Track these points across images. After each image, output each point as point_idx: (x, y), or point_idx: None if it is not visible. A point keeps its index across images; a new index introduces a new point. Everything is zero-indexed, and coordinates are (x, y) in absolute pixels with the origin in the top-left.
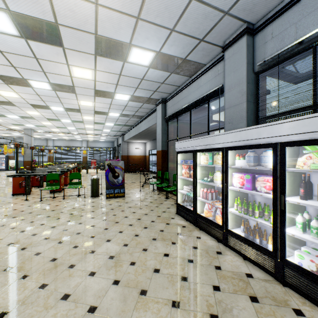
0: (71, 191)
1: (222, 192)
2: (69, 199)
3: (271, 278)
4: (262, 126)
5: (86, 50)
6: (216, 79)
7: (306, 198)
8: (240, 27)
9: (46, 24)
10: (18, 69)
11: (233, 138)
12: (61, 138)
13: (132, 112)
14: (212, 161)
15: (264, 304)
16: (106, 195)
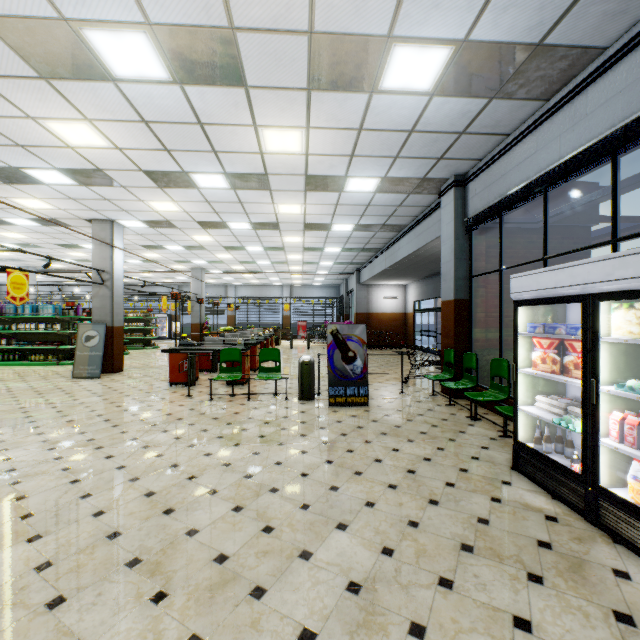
0: (263, 384)
1: None
2: (258, 401)
3: None
4: None
5: (290, 81)
6: None
7: None
8: None
9: (214, 37)
10: (174, 155)
11: None
12: (247, 282)
13: (381, 218)
14: None
15: None
16: (329, 399)
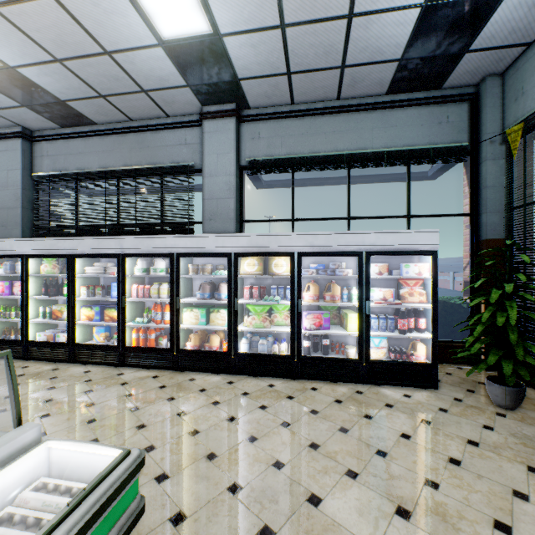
0: None
1: None
2: None
3: (19, 361)
4: (15, 240)
5: None
6: None
7: (47, 294)
8: (15, 126)
9: None
10: None
11: None
12: None
13: None
14: None
15: None
16: None
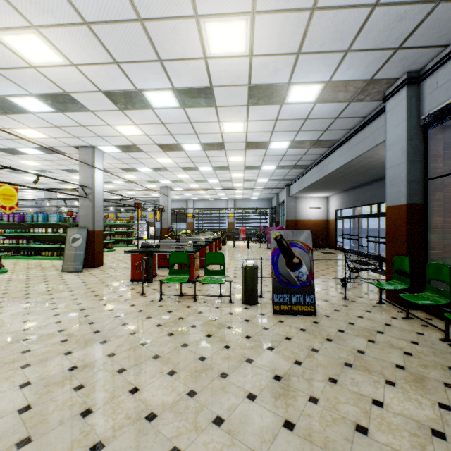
0: None
1: None
2: (203, 303)
3: None
4: None
5: None
6: None
7: None
8: None
9: None
10: (124, 69)
11: None
12: (202, 197)
13: (316, 133)
14: None
15: None
16: (273, 306)
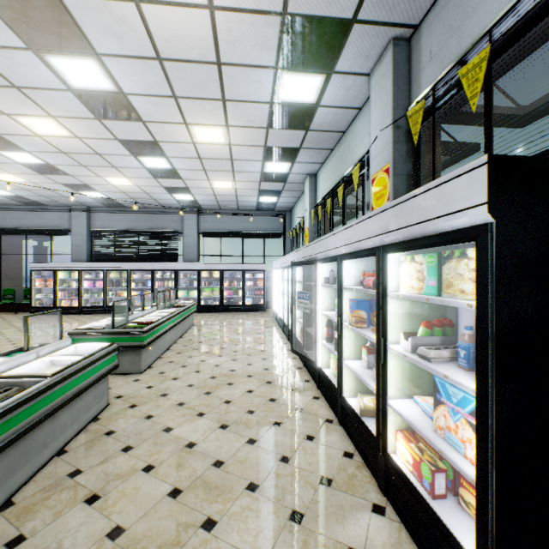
0: None
1: (79, 290)
2: None
3: (103, 314)
4: (100, 263)
5: None
6: (62, 221)
7: (113, 286)
8: (83, 205)
9: None
10: None
11: (86, 266)
12: None
13: None
14: (70, 276)
15: (103, 316)
16: None
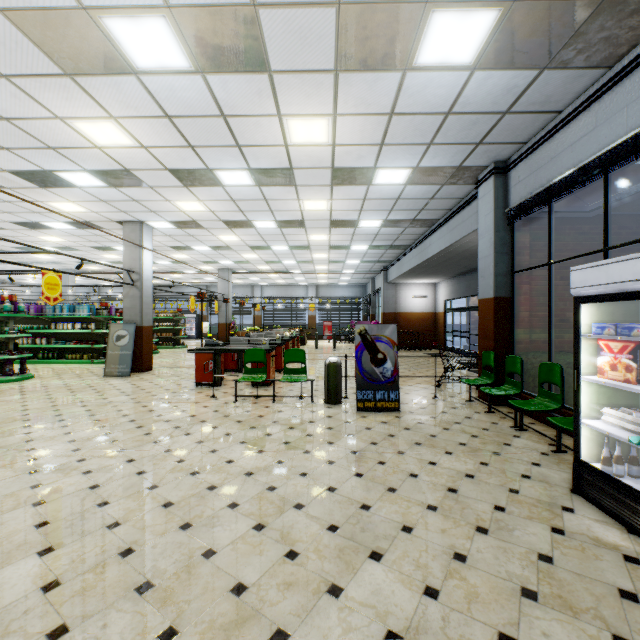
0: (288, 385)
1: None
2: (283, 403)
3: None
4: None
5: (316, 63)
6: None
7: None
8: None
9: (235, 16)
10: (199, 151)
11: None
12: (273, 282)
13: (412, 213)
14: None
15: None
16: (357, 403)
